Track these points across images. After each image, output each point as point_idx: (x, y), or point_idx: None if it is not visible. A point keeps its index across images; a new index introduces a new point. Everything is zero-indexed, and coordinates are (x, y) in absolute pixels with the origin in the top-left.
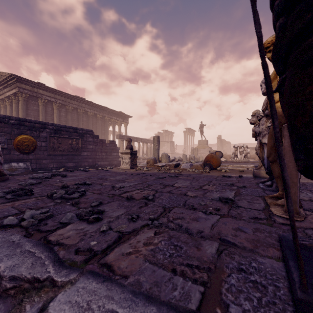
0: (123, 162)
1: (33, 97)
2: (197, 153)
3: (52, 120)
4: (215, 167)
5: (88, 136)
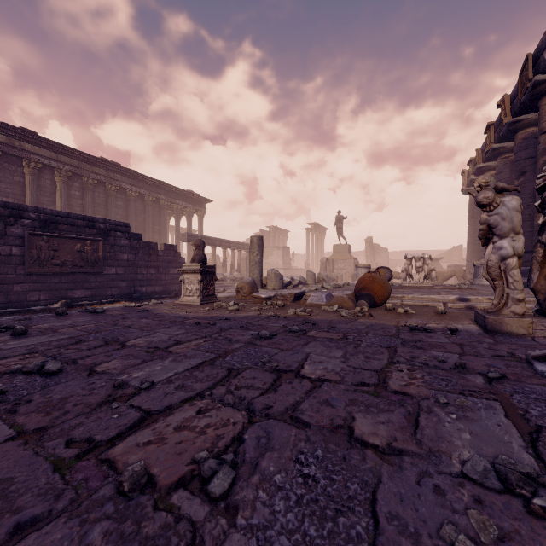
0: (186, 289)
1: (13, 158)
2: (332, 268)
3: (52, 204)
4: (380, 301)
5: (120, 235)
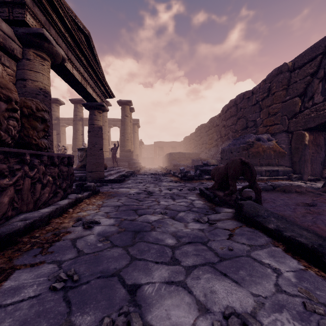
0: None
1: None
2: None
3: None
4: None
5: None
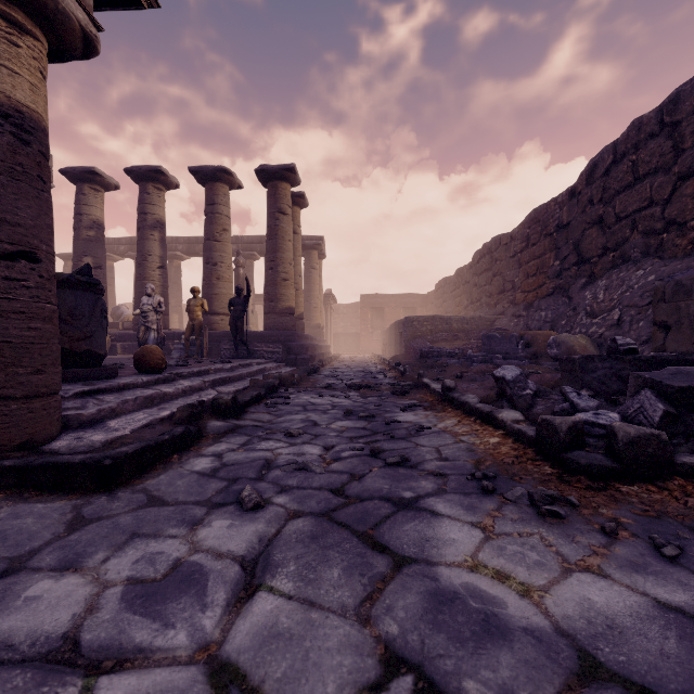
0: None
1: None
2: None
3: None
4: None
5: None
